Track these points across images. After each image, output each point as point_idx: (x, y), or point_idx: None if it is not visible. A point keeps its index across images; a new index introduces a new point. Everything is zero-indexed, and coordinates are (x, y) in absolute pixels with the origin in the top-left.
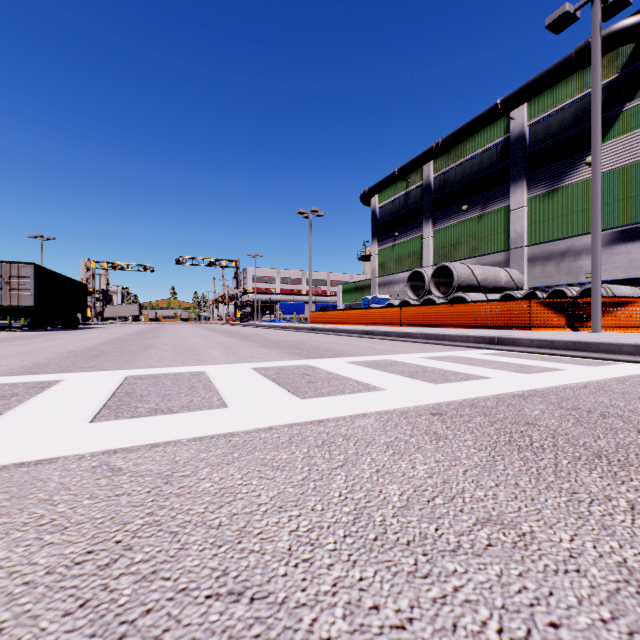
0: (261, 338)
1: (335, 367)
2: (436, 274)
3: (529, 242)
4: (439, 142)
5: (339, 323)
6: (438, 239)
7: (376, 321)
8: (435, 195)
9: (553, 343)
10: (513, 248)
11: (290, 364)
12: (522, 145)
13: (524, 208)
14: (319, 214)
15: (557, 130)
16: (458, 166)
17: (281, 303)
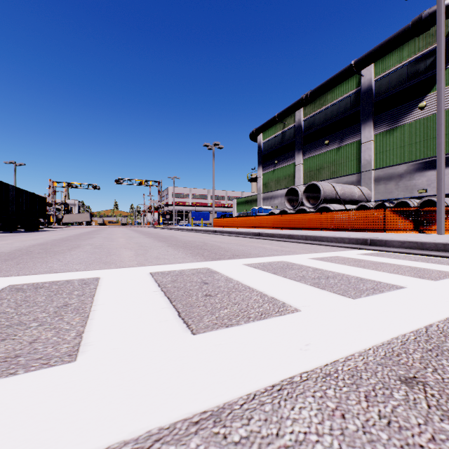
0: (173, 239)
1: (234, 271)
2: (307, 190)
3: (375, 167)
4: (308, 94)
5: (234, 227)
6: (307, 165)
7: (262, 225)
8: (304, 133)
9: (423, 245)
10: (363, 171)
11: (190, 267)
12: (370, 95)
13: (371, 141)
14: (220, 147)
15: (396, 83)
16: (321, 111)
17: (192, 212)
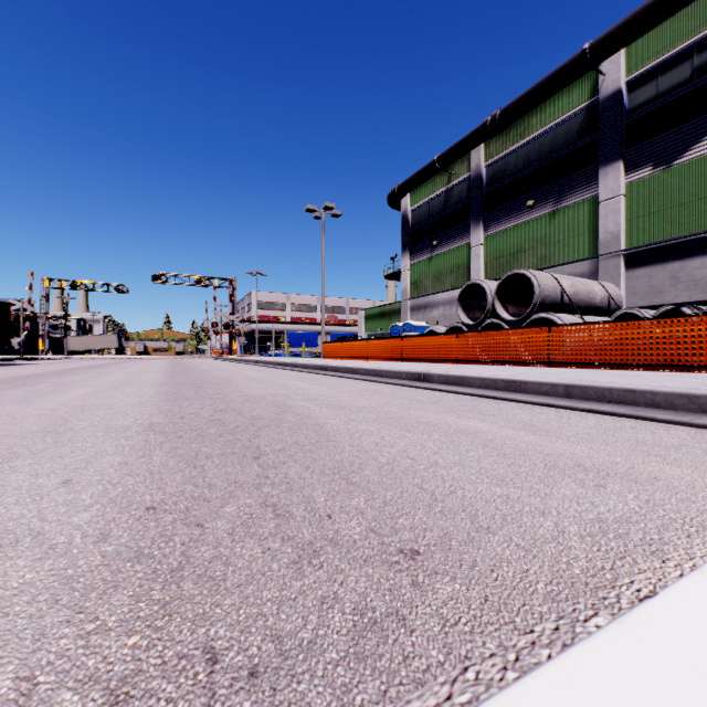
0: (214, 389)
1: None
2: (503, 287)
3: (628, 245)
4: (496, 114)
5: (362, 358)
6: (492, 247)
7: (417, 355)
8: (487, 189)
9: None
10: (604, 254)
11: None
12: (617, 109)
13: (621, 197)
14: (335, 213)
15: (672, 83)
16: (520, 148)
17: (289, 333)
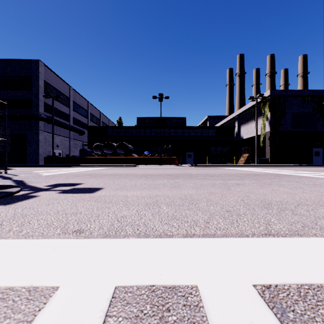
0: None
1: None
2: None
3: None
4: None
5: None
6: None
7: None
8: None
9: None
10: None
11: None
12: None
13: None
14: None
15: None
16: None
17: None
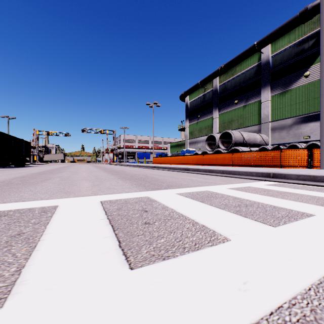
0: (123, 172)
1: (169, 200)
2: (222, 137)
3: (272, 119)
4: (222, 66)
5: (168, 163)
6: (221, 118)
7: (189, 162)
8: (220, 95)
9: (315, 177)
10: (263, 123)
11: (134, 196)
12: (268, 67)
13: (269, 101)
14: (158, 105)
15: (287, 58)
16: (232, 79)
17: (138, 153)
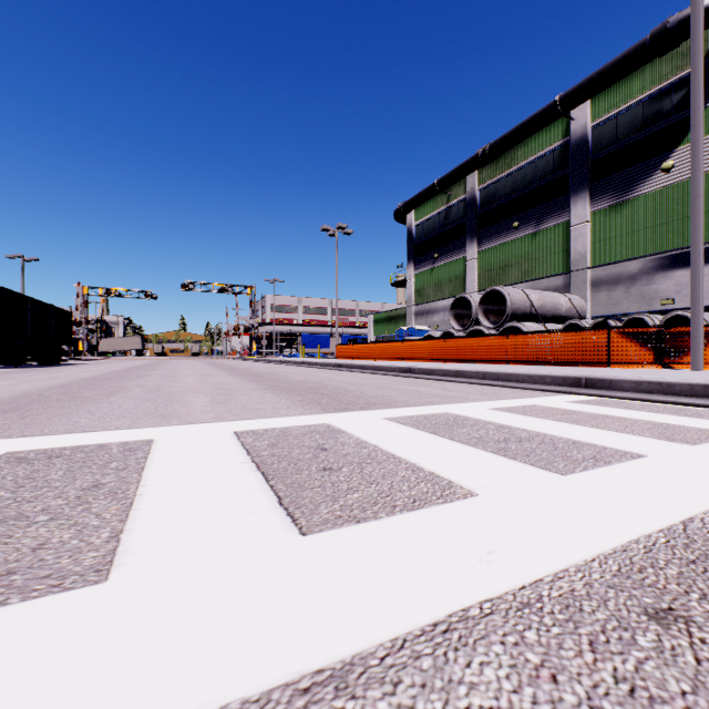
0: (273, 377)
1: (370, 430)
2: (485, 300)
3: (592, 263)
4: (486, 148)
5: (370, 358)
6: (484, 261)
7: (414, 356)
8: (481, 210)
9: (671, 387)
10: (573, 270)
11: (299, 423)
12: (584, 150)
13: (587, 223)
14: (347, 231)
15: (626, 131)
16: (508, 176)
17: (303, 335)
